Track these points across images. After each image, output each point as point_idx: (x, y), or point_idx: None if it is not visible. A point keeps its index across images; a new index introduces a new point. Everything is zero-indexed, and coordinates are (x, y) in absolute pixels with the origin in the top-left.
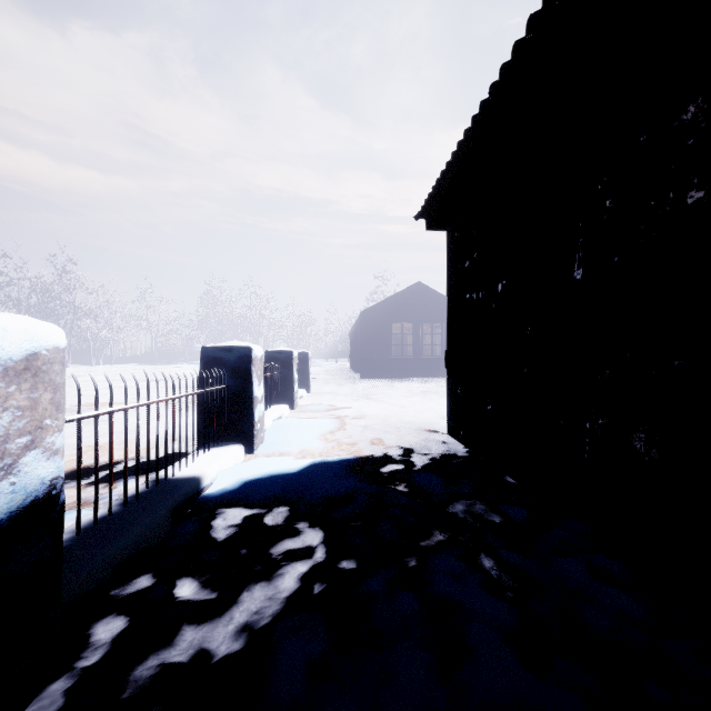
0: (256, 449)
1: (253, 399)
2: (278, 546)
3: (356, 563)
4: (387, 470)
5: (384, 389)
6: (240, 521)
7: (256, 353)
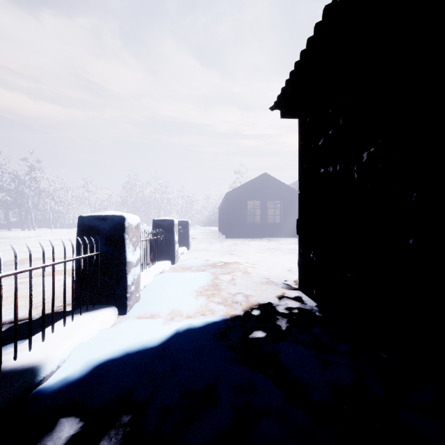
0: (129, 310)
1: (126, 264)
2: None
3: None
4: (251, 339)
5: (242, 246)
6: None
7: (129, 222)
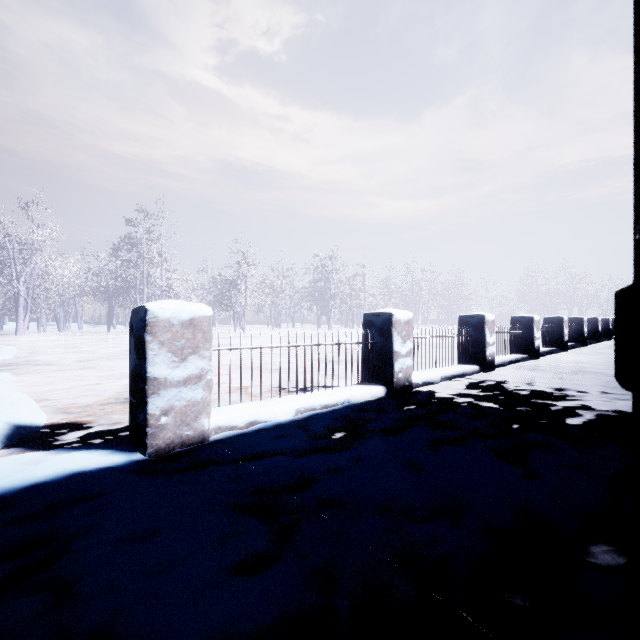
0: None
1: None
2: None
3: None
4: None
5: None
6: None
7: None
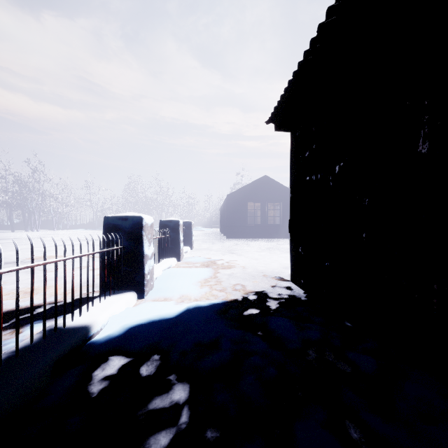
0: (146, 295)
1: (144, 256)
2: (145, 405)
3: (220, 432)
4: (247, 314)
5: (243, 246)
6: (117, 372)
7: (146, 221)
